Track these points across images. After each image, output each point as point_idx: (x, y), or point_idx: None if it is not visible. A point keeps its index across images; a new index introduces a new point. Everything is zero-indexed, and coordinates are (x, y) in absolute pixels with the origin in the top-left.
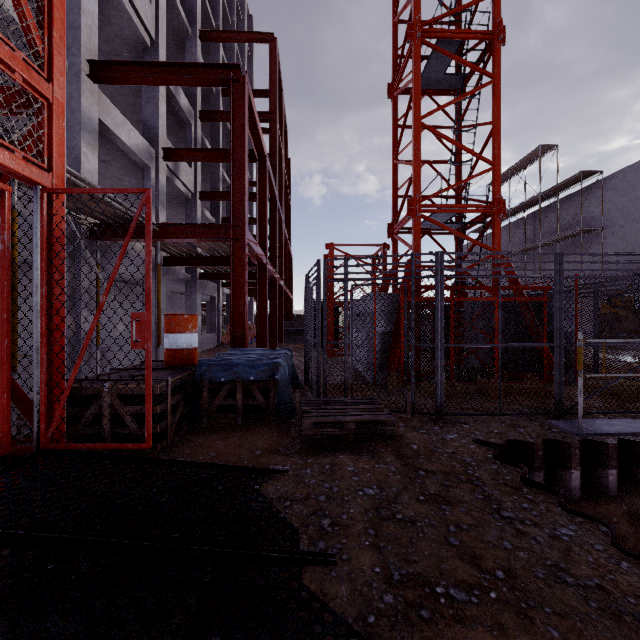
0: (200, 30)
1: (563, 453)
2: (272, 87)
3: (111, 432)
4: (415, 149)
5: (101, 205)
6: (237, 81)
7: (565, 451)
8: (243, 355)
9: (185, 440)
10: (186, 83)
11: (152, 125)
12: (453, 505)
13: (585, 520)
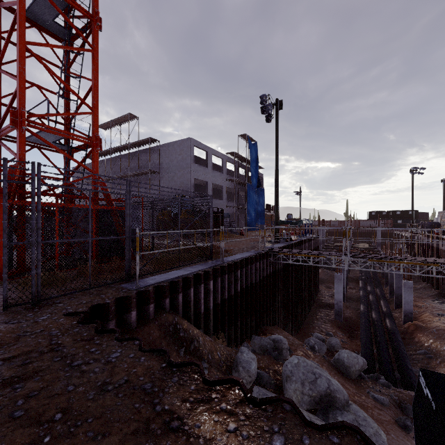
0: None
1: (127, 303)
2: None
3: None
4: (20, 67)
5: None
6: None
7: (128, 302)
8: None
9: None
10: None
11: None
12: (28, 379)
13: (128, 342)
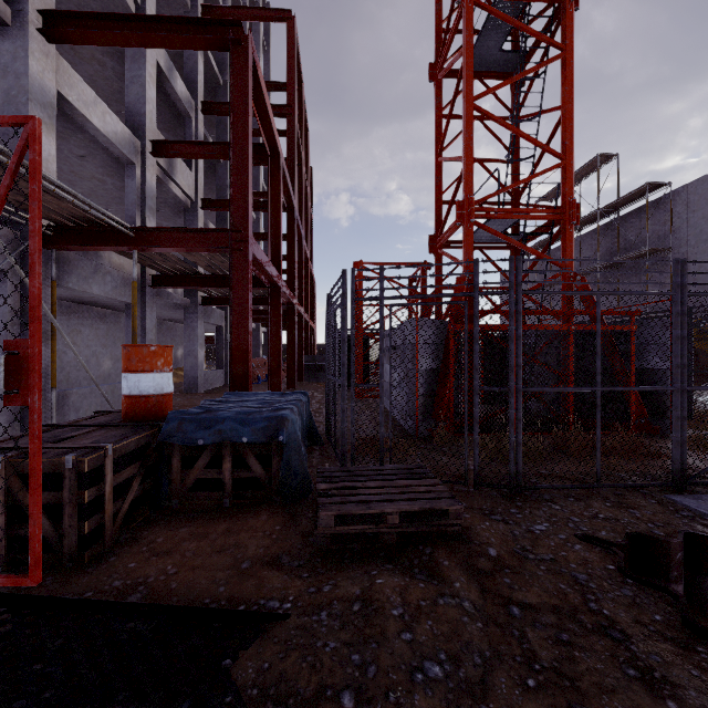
0: (202, 5)
1: None
2: (289, 75)
3: (8, 534)
4: (467, 138)
5: (48, 197)
6: (238, 42)
7: None
8: (238, 403)
9: (136, 539)
10: (171, 44)
11: (137, 111)
12: (594, 703)
13: None
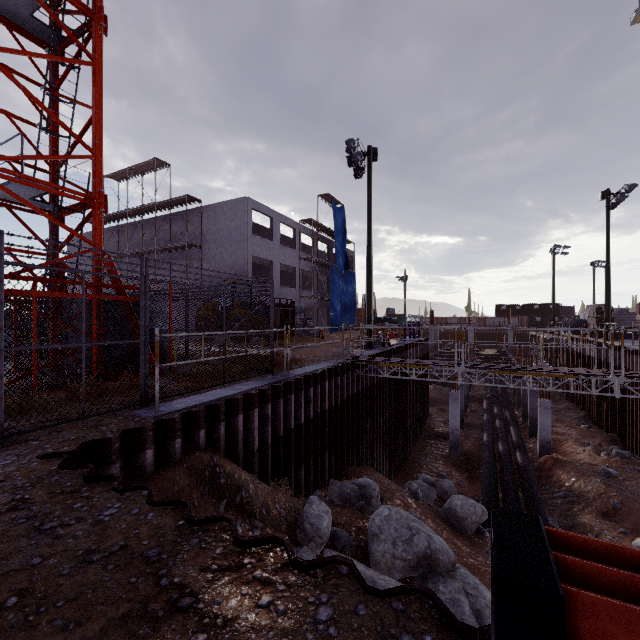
0: None
1: (140, 438)
2: None
3: None
4: None
5: None
6: None
7: (141, 436)
8: None
9: None
10: None
11: None
12: None
13: (133, 492)
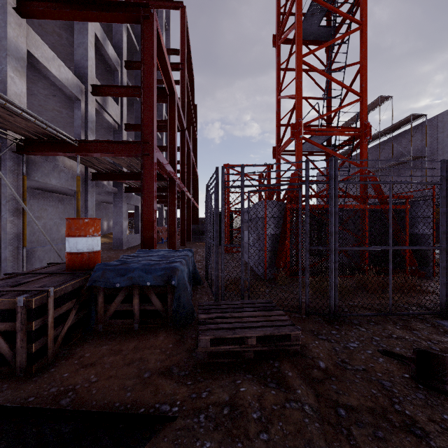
0: None
1: None
2: (182, 44)
3: None
4: (297, 82)
5: (18, 119)
6: (147, 17)
7: None
8: (145, 257)
9: (71, 354)
10: (102, 19)
11: (82, 65)
12: None
13: None
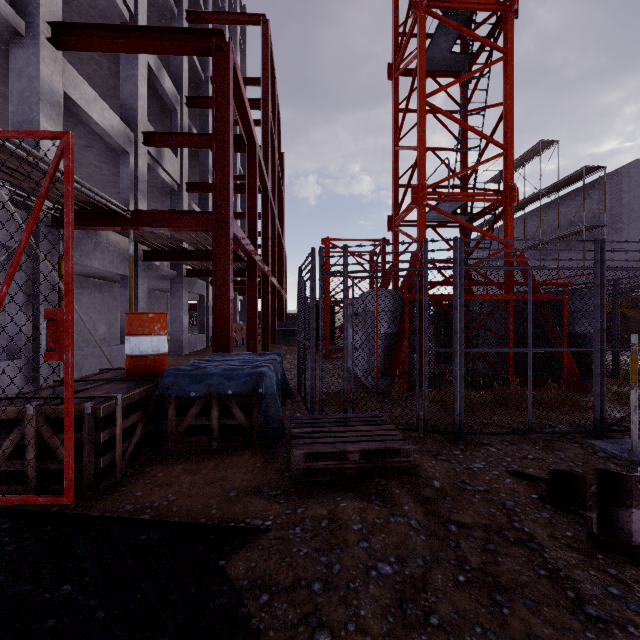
0: (187, 10)
1: (620, 487)
2: (264, 72)
3: (38, 468)
4: (420, 131)
5: (58, 185)
6: (221, 49)
7: (623, 485)
8: (223, 362)
9: (141, 474)
10: (162, 51)
11: (131, 106)
12: (510, 592)
13: None
